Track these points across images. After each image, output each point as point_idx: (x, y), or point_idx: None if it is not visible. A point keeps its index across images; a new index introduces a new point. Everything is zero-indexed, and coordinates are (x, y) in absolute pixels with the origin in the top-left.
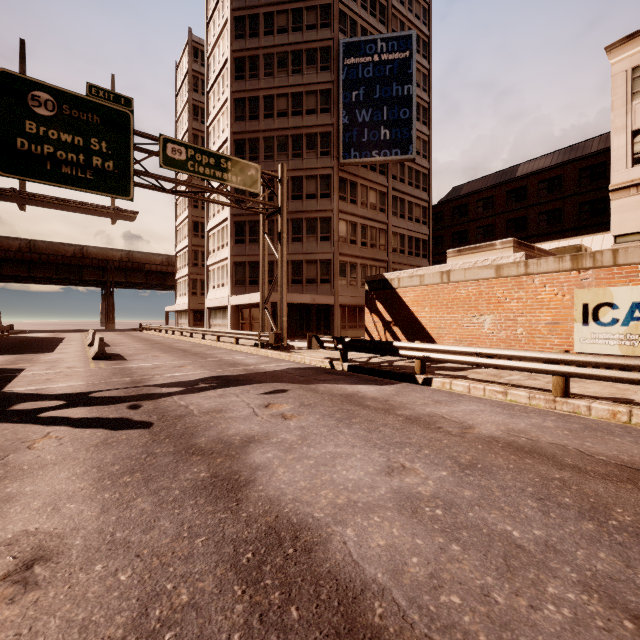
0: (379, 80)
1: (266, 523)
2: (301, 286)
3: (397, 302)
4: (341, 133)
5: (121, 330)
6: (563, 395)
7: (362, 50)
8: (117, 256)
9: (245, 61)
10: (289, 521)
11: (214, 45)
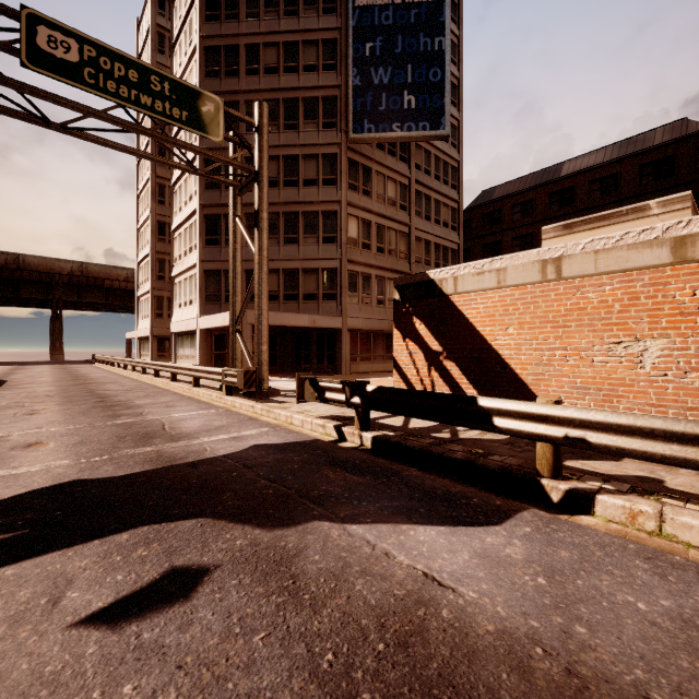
0: (401, 29)
1: None
2: (297, 304)
3: (452, 319)
4: (351, 98)
5: (69, 362)
6: None
7: None
8: (66, 269)
9: None
10: None
11: None
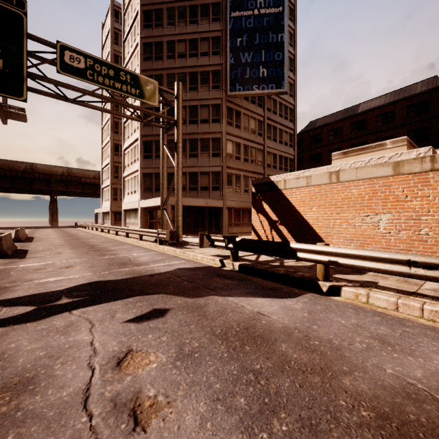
0: (258, 29)
1: None
2: (196, 192)
3: (283, 202)
4: (228, 71)
5: (61, 227)
6: None
7: (245, 5)
8: (59, 171)
9: (152, 13)
10: None
11: (128, 3)
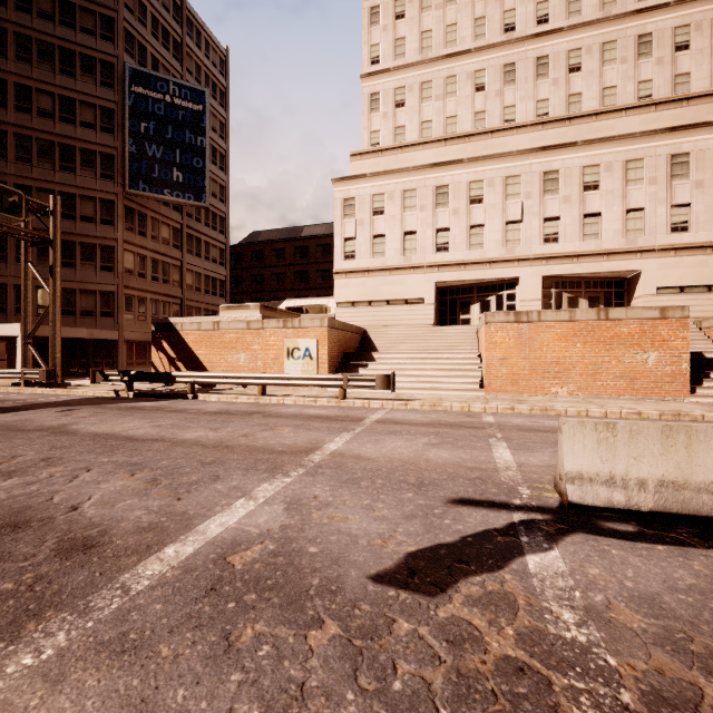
0: (172, 121)
1: (92, 435)
2: (74, 318)
3: (181, 342)
4: (128, 161)
5: None
6: (262, 395)
7: (153, 84)
8: None
9: None
10: (103, 434)
11: None
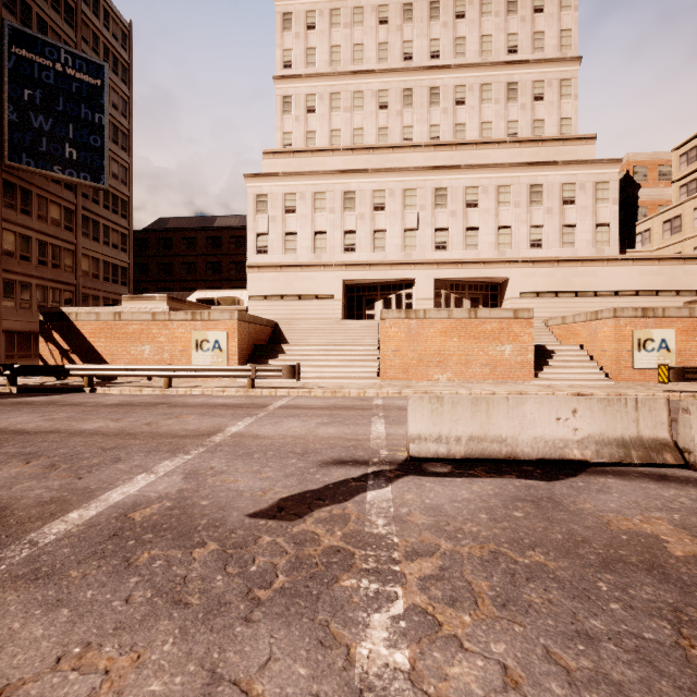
0: (63, 93)
1: None
2: None
3: (75, 333)
4: (7, 129)
5: None
6: (168, 387)
7: (39, 48)
8: None
9: None
10: None
11: None
